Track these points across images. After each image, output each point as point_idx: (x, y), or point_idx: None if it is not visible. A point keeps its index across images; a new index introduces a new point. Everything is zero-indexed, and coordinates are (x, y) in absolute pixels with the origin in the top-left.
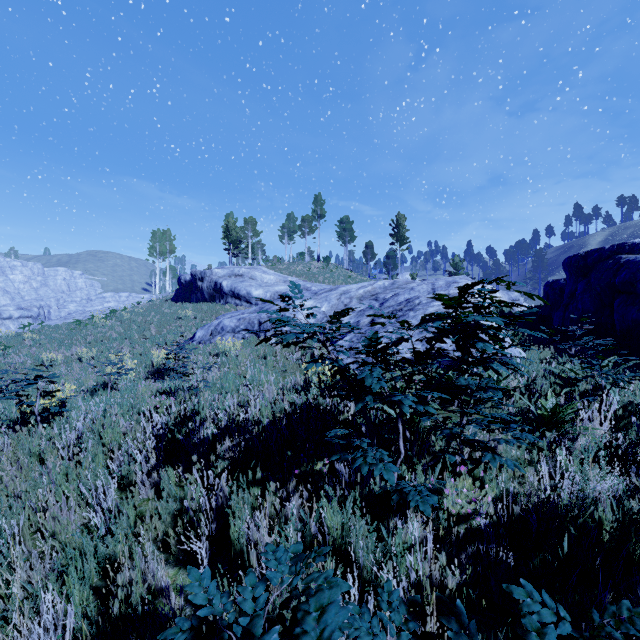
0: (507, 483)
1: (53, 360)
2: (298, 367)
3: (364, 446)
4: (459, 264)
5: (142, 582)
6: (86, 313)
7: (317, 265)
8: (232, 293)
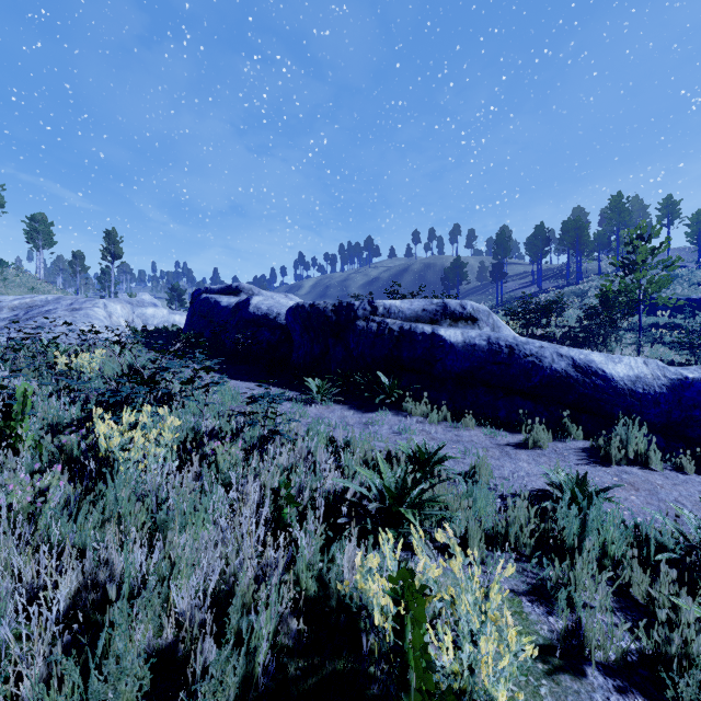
0: None
1: None
2: None
3: None
4: (180, 290)
5: None
6: None
7: None
8: None
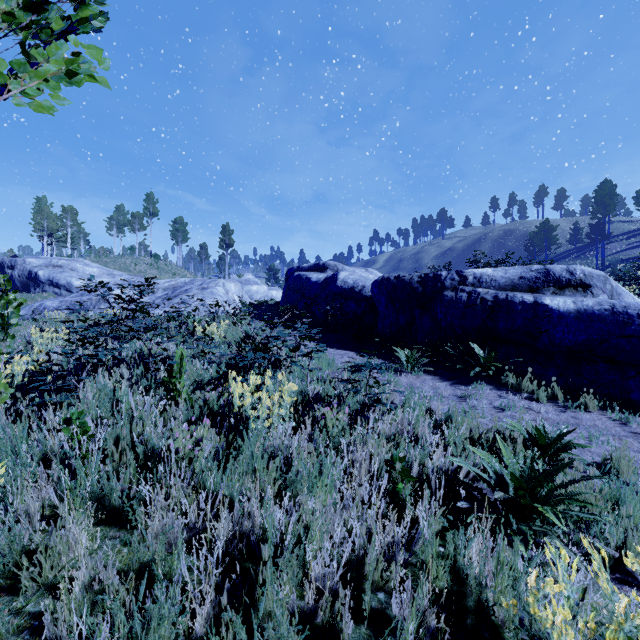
0: None
1: None
2: None
3: None
4: (275, 269)
5: None
6: None
7: (148, 261)
8: (50, 282)
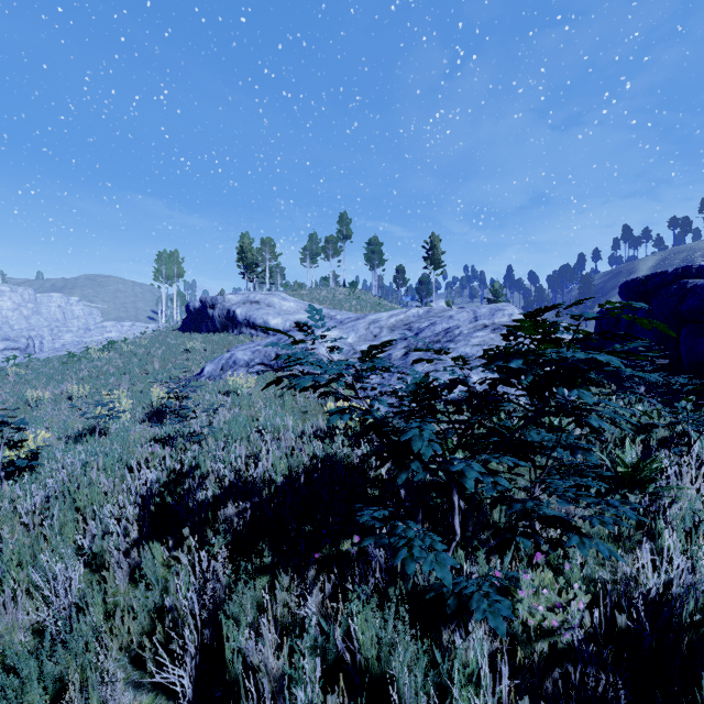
0: (595, 571)
1: (39, 398)
2: (321, 408)
3: (410, 535)
4: (499, 290)
5: None
6: (81, 344)
7: (343, 291)
8: (247, 322)
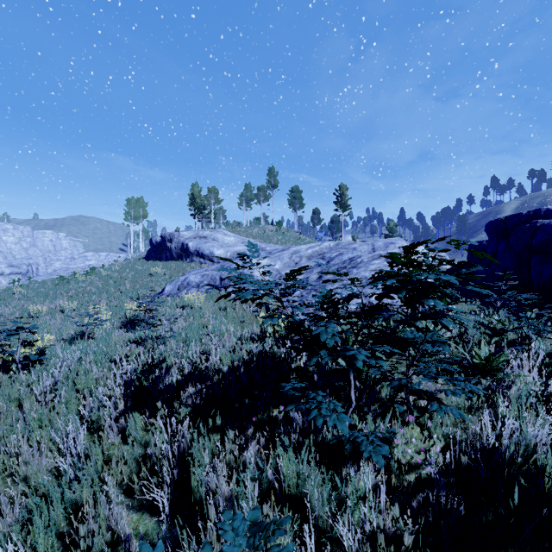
0: (451, 430)
1: (39, 311)
2: (255, 318)
3: (319, 399)
4: (394, 228)
5: (106, 528)
6: (69, 270)
7: (271, 228)
8: (197, 253)
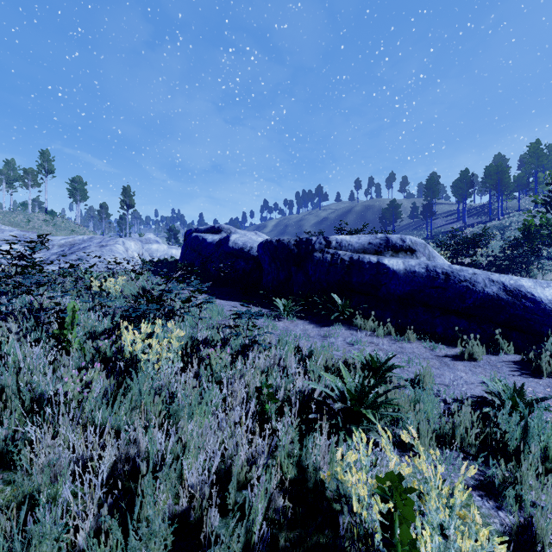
0: None
1: None
2: None
3: None
4: (175, 230)
5: None
6: None
7: (43, 217)
8: None
